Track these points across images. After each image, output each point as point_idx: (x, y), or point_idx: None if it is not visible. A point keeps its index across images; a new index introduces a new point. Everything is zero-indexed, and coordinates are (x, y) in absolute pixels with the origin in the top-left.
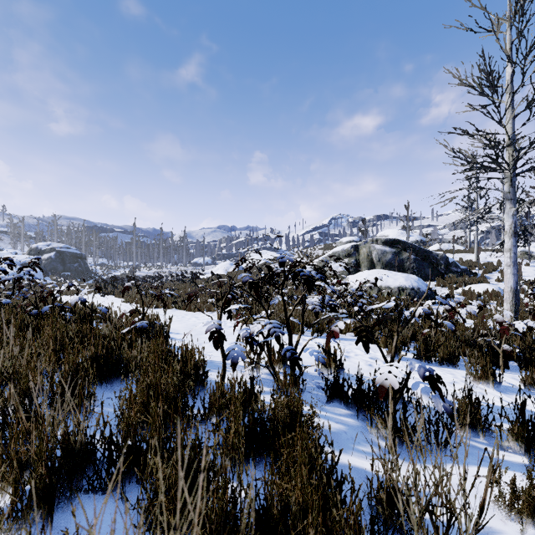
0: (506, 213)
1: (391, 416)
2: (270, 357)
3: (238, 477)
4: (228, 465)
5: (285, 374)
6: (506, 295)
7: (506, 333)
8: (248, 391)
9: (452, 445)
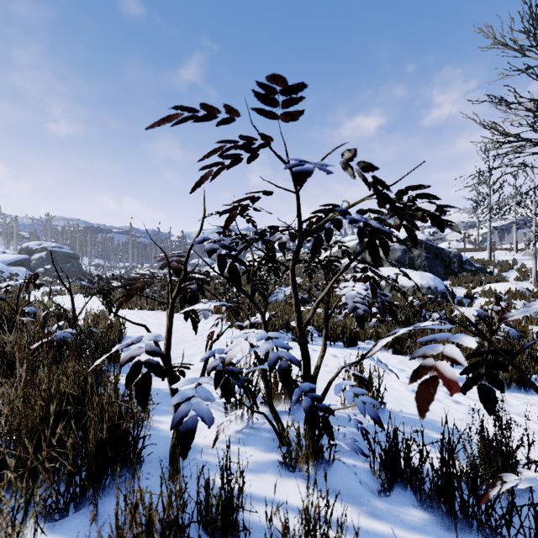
0: None
1: None
2: (269, 393)
3: None
4: None
5: (297, 431)
6: None
7: None
8: (213, 515)
9: None
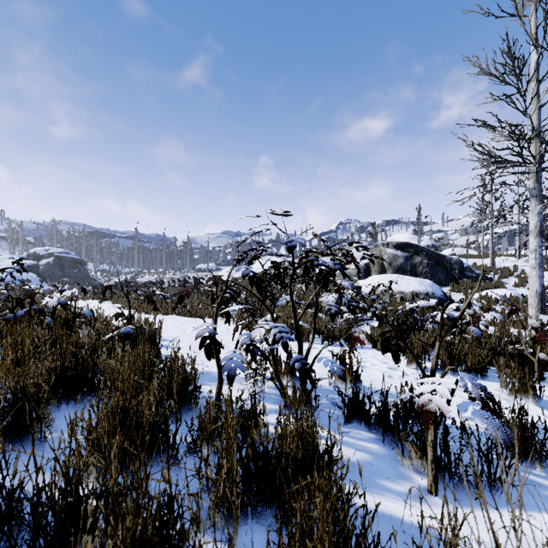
0: (531, 211)
1: (431, 445)
2: (276, 368)
3: (230, 543)
4: (210, 542)
5: (294, 388)
6: (531, 299)
7: (544, 340)
8: (248, 412)
9: (511, 484)
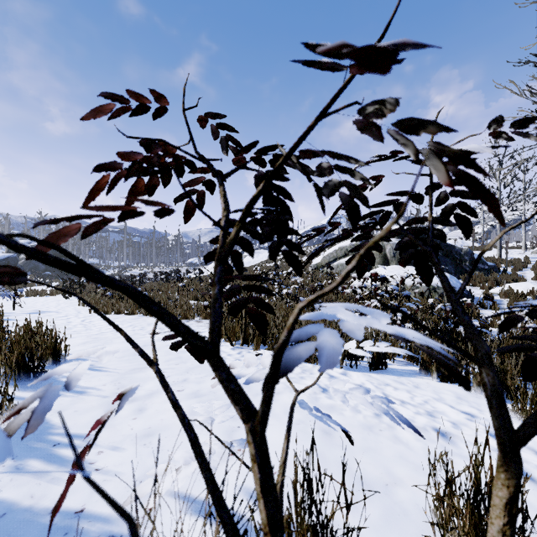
0: None
1: None
2: None
3: None
4: None
5: None
6: None
7: None
8: None
9: None
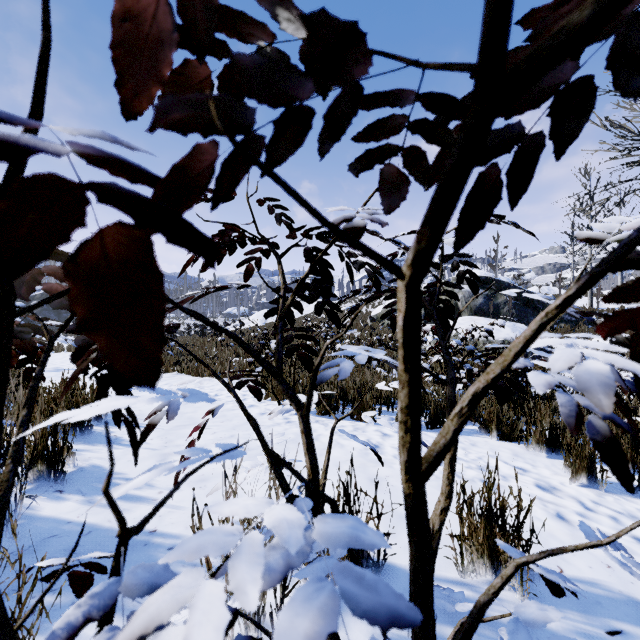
0: None
1: None
2: None
3: None
4: None
5: None
6: None
7: None
8: None
9: None
